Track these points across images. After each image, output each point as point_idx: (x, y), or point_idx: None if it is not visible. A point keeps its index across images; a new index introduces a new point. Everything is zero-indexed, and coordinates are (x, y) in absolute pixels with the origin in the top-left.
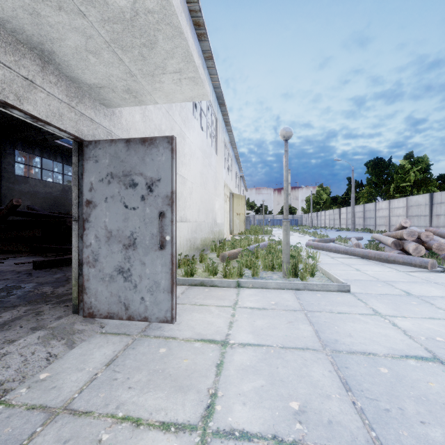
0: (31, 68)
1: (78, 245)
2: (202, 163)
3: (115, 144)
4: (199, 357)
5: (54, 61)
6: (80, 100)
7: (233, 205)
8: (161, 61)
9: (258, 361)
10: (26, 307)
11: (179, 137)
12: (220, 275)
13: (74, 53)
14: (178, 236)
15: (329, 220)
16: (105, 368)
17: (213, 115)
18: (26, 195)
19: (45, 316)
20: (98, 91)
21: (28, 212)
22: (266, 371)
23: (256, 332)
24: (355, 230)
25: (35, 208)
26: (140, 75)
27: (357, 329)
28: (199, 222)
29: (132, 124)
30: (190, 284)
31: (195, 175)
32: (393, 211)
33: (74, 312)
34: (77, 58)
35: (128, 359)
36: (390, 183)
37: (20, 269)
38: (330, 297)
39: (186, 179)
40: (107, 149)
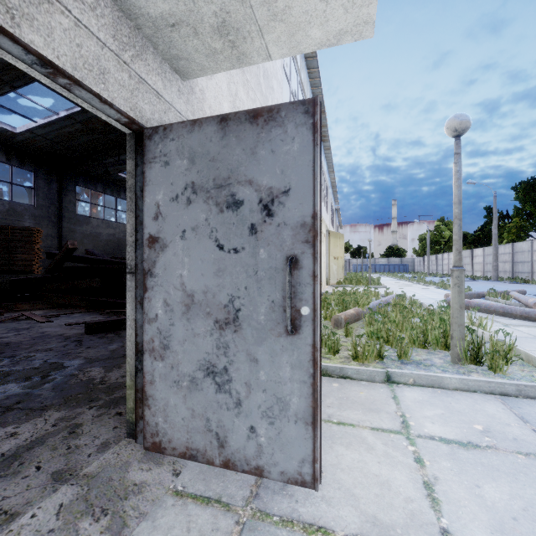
0: None
1: (136, 316)
2: None
3: (200, 127)
4: None
5: None
6: (138, 53)
7: (330, 246)
8: None
9: None
10: (59, 413)
11: None
12: (344, 354)
13: None
14: None
15: None
16: None
17: None
18: (87, 237)
19: (82, 440)
20: (169, 36)
21: (86, 257)
22: None
23: (509, 529)
24: (499, 279)
25: (94, 252)
26: None
27: None
28: None
29: None
30: None
31: None
32: None
33: (128, 434)
34: None
35: None
36: None
37: (70, 332)
38: None
39: None
40: (185, 138)
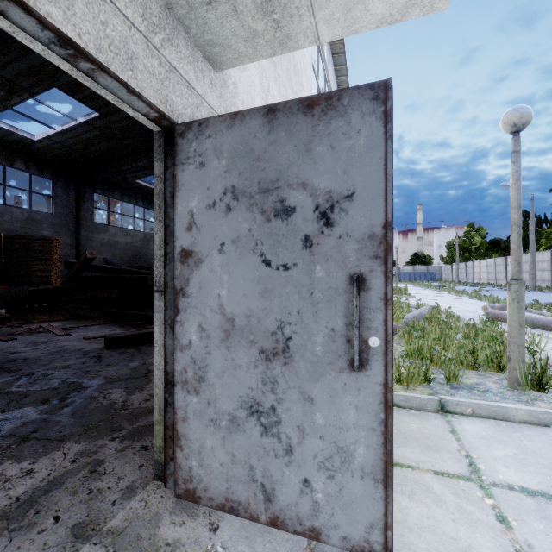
0: None
1: (166, 342)
2: None
3: (242, 121)
4: None
5: None
6: (169, 37)
7: None
8: None
9: None
10: (79, 445)
11: None
12: None
13: None
14: None
15: (487, 273)
16: None
17: None
18: (105, 245)
19: (105, 482)
20: (203, 17)
21: (104, 267)
22: None
23: None
24: (537, 289)
25: (112, 261)
26: None
27: None
28: None
29: None
30: None
31: None
32: None
33: (156, 476)
34: None
35: None
36: None
37: (89, 347)
38: None
39: None
40: (224, 135)
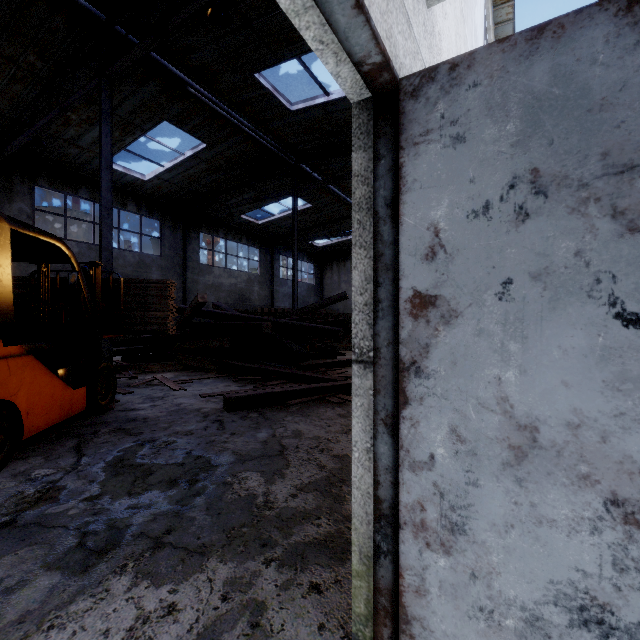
0: None
1: (376, 447)
2: None
3: (557, 38)
4: None
5: None
6: None
7: None
8: None
9: None
10: (225, 567)
11: None
12: None
13: None
14: None
15: None
16: None
17: None
18: (210, 288)
19: None
20: None
21: (215, 312)
22: None
23: None
24: None
25: (221, 305)
26: None
27: None
28: None
29: None
30: None
31: None
32: None
33: None
34: None
35: None
36: None
37: (207, 407)
38: None
39: None
40: (510, 74)
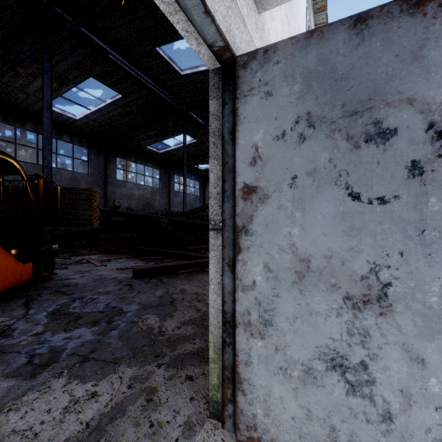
0: None
1: (223, 280)
2: None
3: (320, 39)
4: None
5: None
6: None
7: None
8: None
9: None
10: (131, 369)
11: None
12: None
13: None
14: None
15: None
16: None
17: None
18: (124, 197)
19: (163, 414)
20: None
21: (127, 212)
22: None
23: None
24: None
25: (132, 208)
26: None
27: None
28: None
29: None
30: None
31: None
32: None
33: (211, 414)
34: None
35: None
36: None
37: (121, 276)
38: None
39: None
40: (296, 58)
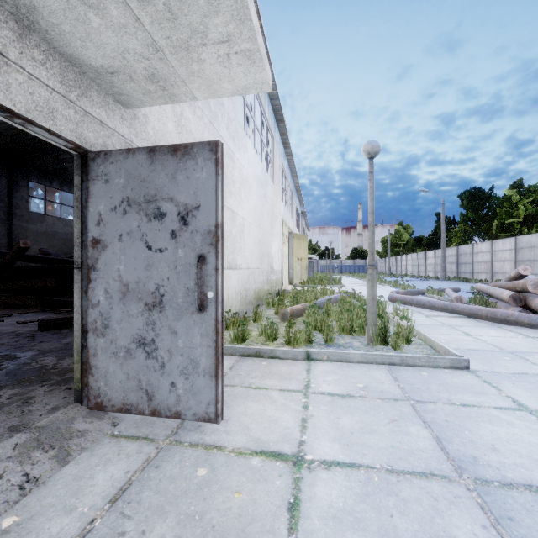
0: (0, 33)
1: (82, 303)
2: (256, 193)
3: (134, 155)
4: (259, 489)
5: (38, 26)
6: (83, 92)
7: (293, 248)
8: (200, 21)
9: (356, 499)
10: (13, 390)
11: (227, 158)
12: (282, 341)
13: (65, 10)
14: (225, 288)
15: (411, 266)
16: (108, 509)
17: (268, 133)
18: (42, 236)
19: (35, 406)
20: (110, 79)
21: (40, 256)
22: (374, 523)
23: (345, 438)
24: (446, 279)
25: (49, 251)
26: (168, 49)
27: (502, 437)
28: (252, 269)
29: (162, 135)
30: (242, 354)
31: (247, 209)
32: (496, 254)
33: (76, 400)
34: (71, 19)
35: (147, 488)
36: (491, 219)
37: (22, 330)
38: (442, 378)
39: (236, 213)
40: (122, 163)
